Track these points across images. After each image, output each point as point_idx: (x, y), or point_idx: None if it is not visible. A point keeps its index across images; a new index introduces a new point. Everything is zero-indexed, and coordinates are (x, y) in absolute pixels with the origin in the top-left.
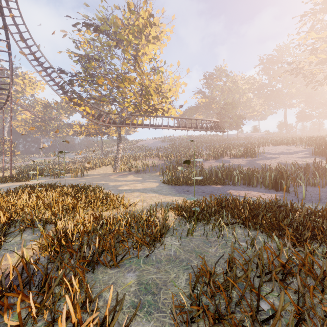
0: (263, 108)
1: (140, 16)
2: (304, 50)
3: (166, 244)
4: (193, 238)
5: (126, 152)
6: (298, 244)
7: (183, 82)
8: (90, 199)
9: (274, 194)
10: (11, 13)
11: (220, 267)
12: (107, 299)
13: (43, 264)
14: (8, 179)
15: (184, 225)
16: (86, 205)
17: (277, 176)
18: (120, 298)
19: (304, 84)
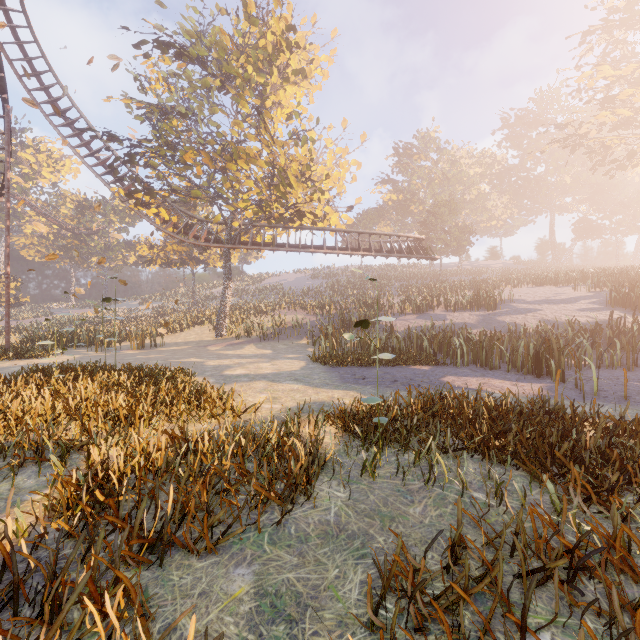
0: (510, 213)
1: (268, 28)
2: (590, 101)
3: (320, 497)
4: (376, 482)
5: (242, 298)
6: (594, 499)
7: (354, 161)
8: (165, 396)
9: (535, 384)
10: (9, 19)
11: (433, 553)
12: (187, 634)
13: (52, 549)
14: (2, 353)
15: (357, 454)
16: (155, 410)
17: (540, 348)
18: (217, 632)
19: (589, 166)
